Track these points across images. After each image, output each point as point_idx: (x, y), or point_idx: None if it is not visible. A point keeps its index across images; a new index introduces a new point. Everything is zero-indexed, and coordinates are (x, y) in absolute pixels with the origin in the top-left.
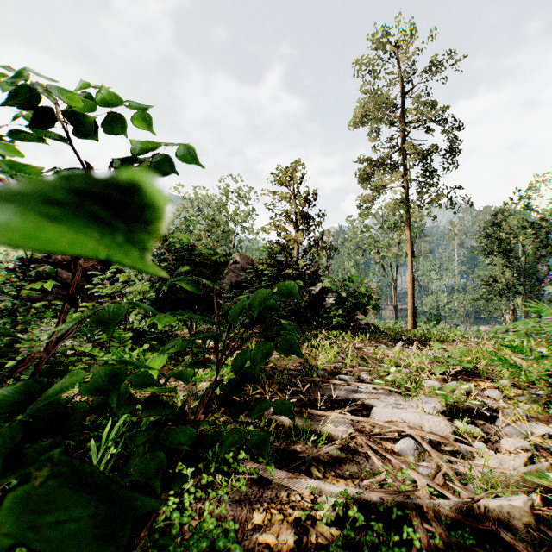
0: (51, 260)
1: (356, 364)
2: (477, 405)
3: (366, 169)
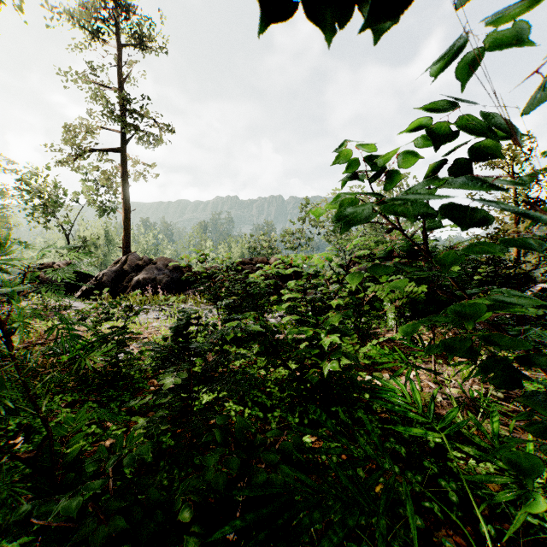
0: (253, 262)
1: None
2: None
3: None
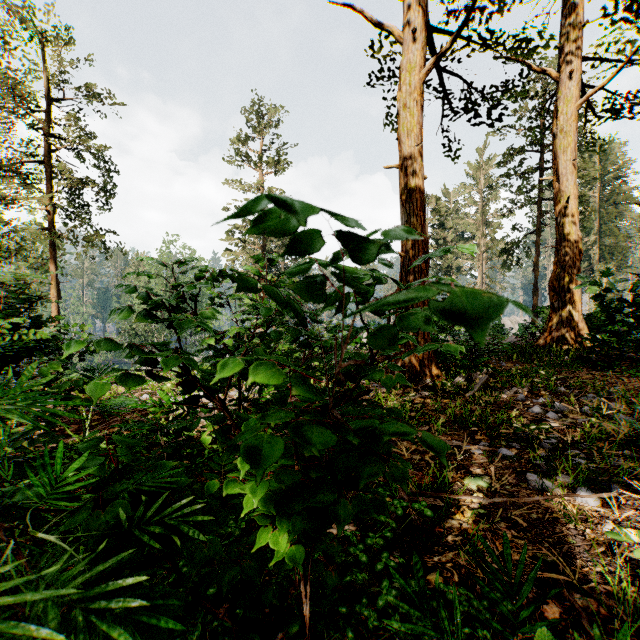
0: None
1: (128, 394)
2: None
3: None
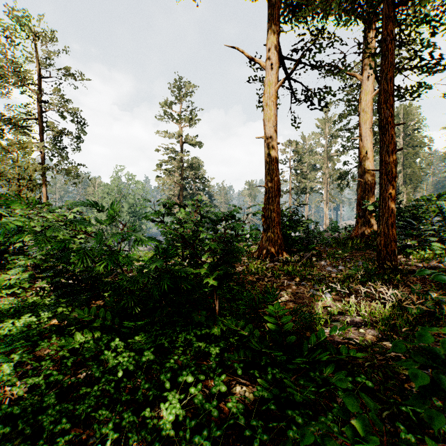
0: None
1: None
2: None
3: (3, 124)
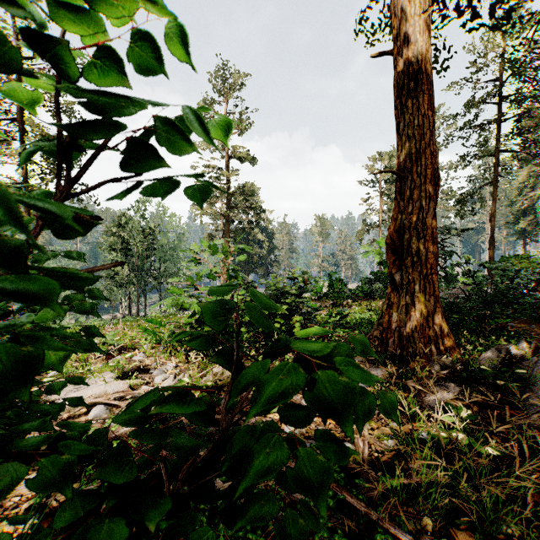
0: None
1: None
2: (134, 367)
3: None
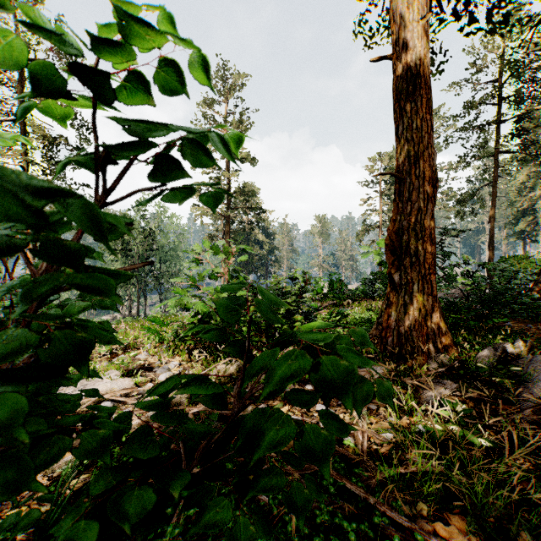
0: None
1: None
2: (137, 366)
3: None
